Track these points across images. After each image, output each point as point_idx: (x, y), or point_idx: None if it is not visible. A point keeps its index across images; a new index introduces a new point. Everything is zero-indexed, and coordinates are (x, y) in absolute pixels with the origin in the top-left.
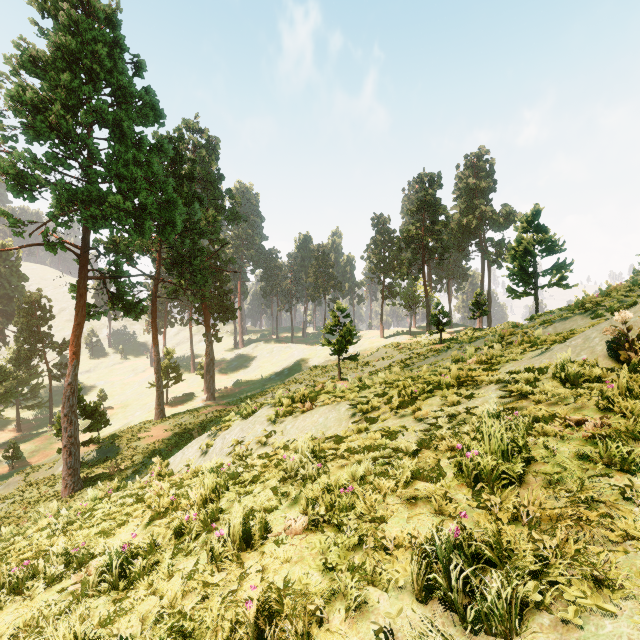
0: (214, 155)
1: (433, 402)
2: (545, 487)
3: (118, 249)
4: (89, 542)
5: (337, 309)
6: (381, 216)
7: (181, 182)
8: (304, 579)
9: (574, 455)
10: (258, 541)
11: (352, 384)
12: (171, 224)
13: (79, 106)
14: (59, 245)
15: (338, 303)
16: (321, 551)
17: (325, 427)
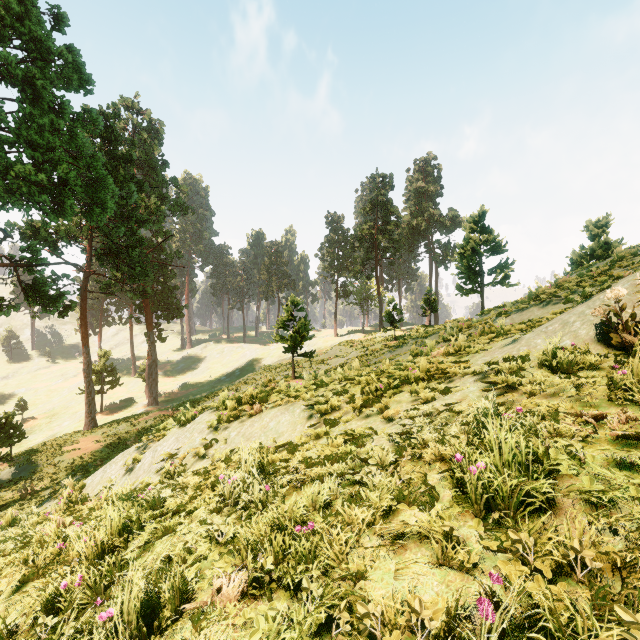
0: (157, 139)
1: (402, 399)
2: (591, 515)
3: (38, 235)
4: None
5: (291, 302)
6: (335, 215)
7: (117, 164)
8: None
9: (610, 463)
10: (169, 622)
11: (308, 382)
12: (100, 205)
13: None
14: None
15: (292, 296)
16: None
17: (277, 433)
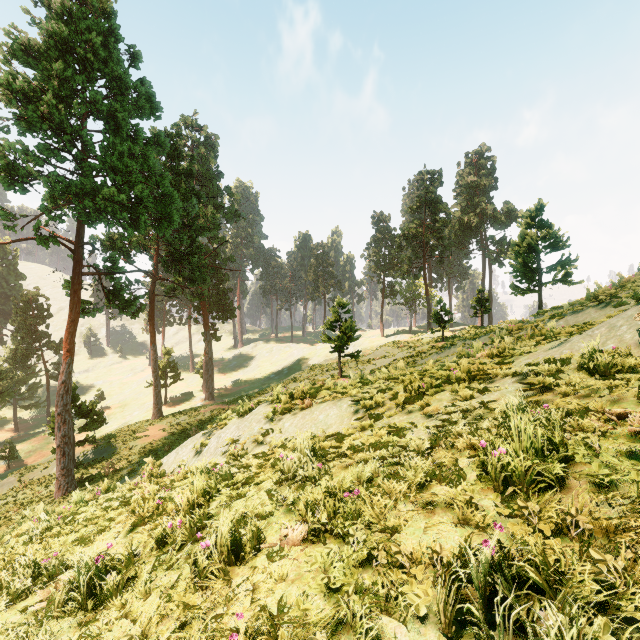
0: (213, 152)
1: (442, 397)
2: (593, 492)
3: (115, 246)
4: (64, 551)
5: (337, 304)
6: (381, 214)
7: (179, 178)
8: (302, 603)
9: (622, 454)
10: (249, 554)
11: (354, 380)
12: (167, 218)
13: (73, 97)
14: (51, 239)
15: (339, 298)
16: (322, 568)
17: (326, 425)
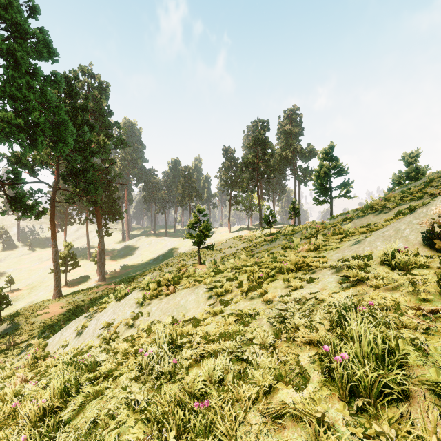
0: (105, 95)
1: (277, 285)
2: None
3: (20, 162)
4: None
5: (197, 210)
6: (229, 148)
7: (76, 112)
8: None
9: None
10: None
11: (209, 269)
12: (62, 141)
13: None
14: None
15: (198, 206)
16: None
17: (185, 309)
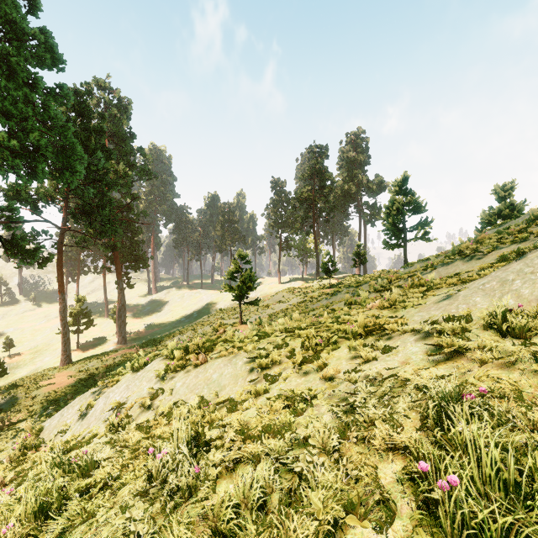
0: (125, 114)
1: (341, 355)
2: None
3: (20, 197)
4: None
5: (238, 256)
6: (279, 180)
7: (89, 135)
8: None
9: None
10: None
11: (251, 331)
12: (69, 169)
13: None
14: None
15: (239, 250)
16: None
17: (219, 386)
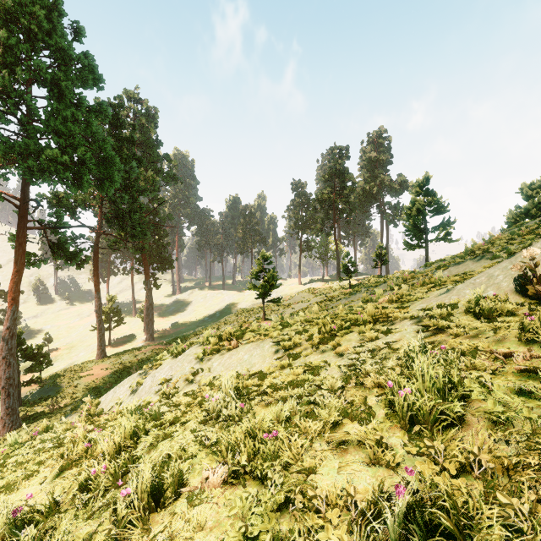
0: (153, 123)
1: (351, 338)
2: (491, 429)
3: (61, 203)
4: None
5: (262, 257)
6: (299, 182)
7: (121, 144)
8: None
9: (512, 391)
10: (170, 499)
11: (275, 323)
12: (109, 179)
13: (17, 64)
14: None
15: (263, 251)
16: (240, 515)
17: (250, 364)
